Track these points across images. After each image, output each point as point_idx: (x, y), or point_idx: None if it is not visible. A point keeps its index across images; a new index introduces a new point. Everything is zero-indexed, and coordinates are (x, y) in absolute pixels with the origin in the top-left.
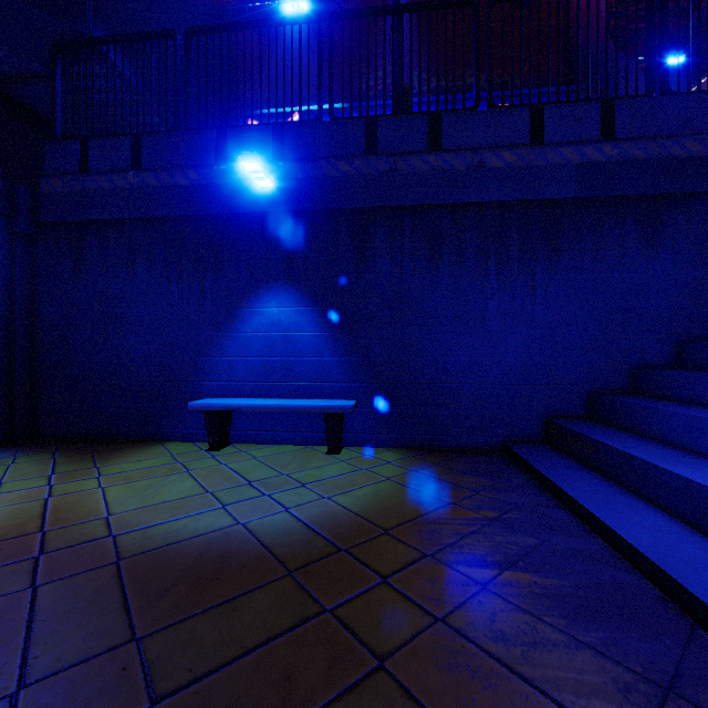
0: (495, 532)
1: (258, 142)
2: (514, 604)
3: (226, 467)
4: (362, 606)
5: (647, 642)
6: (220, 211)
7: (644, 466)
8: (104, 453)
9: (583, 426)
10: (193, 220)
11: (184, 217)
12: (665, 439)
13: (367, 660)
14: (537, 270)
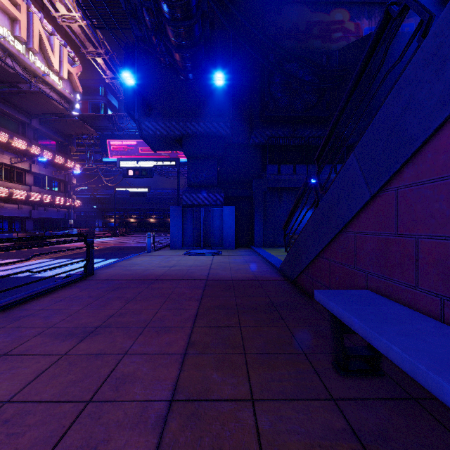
0: None
1: None
2: None
3: None
4: None
5: None
6: None
7: None
8: None
9: None
10: None
11: None
12: None
13: None
14: None
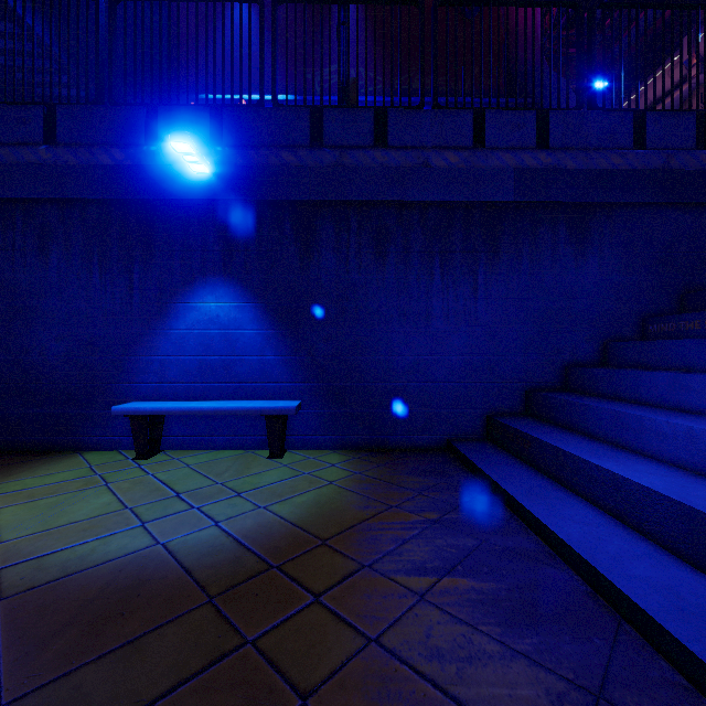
0: (435, 535)
1: (194, 123)
2: (451, 614)
3: (153, 477)
4: (289, 633)
5: (578, 644)
6: (150, 196)
7: (575, 461)
8: (6, 466)
9: (521, 422)
10: (118, 204)
11: (107, 200)
12: (593, 434)
13: (289, 700)
14: (479, 271)
